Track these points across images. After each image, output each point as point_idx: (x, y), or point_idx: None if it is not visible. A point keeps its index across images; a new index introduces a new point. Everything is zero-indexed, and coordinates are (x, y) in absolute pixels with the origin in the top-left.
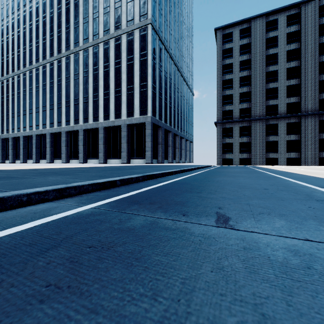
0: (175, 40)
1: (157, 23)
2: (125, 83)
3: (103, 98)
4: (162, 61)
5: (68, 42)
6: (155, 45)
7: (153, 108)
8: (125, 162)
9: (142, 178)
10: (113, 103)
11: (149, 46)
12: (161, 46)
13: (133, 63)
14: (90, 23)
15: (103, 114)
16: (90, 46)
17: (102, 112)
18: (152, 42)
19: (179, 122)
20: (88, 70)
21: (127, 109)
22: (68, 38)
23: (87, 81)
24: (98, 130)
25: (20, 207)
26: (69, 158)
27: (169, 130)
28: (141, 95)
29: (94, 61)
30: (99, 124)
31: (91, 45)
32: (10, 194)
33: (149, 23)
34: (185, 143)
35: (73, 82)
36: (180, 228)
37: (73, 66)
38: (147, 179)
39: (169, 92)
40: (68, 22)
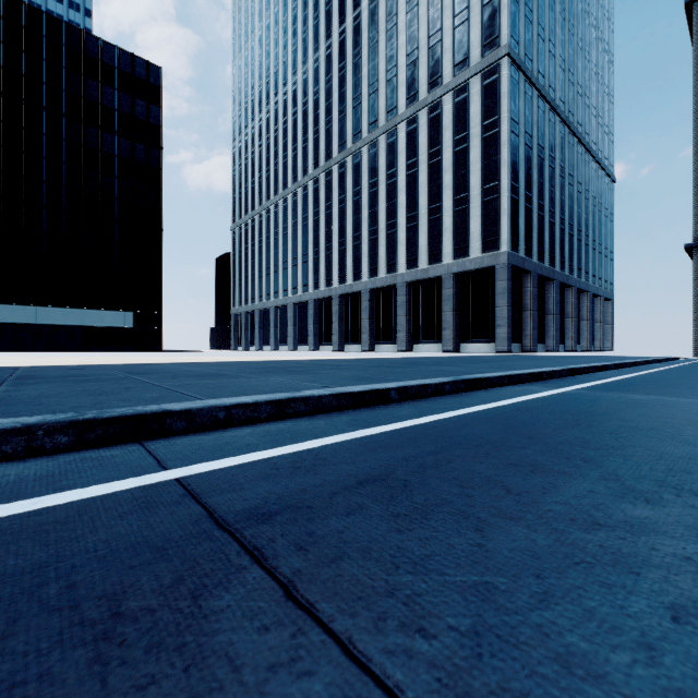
0: (563, 64)
1: (521, 46)
2: (449, 191)
3: (404, 228)
4: (533, 125)
5: (343, 137)
6: (517, 96)
7: (512, 234)
8: (450, 349)
9: (564, 372)
10: (425, 234)
11: (504, 103)
12: (531, 92)
13: (468, 146)
14: (382, 90)
15: (404, 258)
16: (381, 135)
17: (402, 254)
18: (509, 93)
19: (574, 255)
20: (377, 179)
21: (455, 242)
22: (343, 130)
23: (375, 200)
24: (395, 290)
25: (493, 388)
26: (343, 343)
27: (550, 276)
28: (485, 211)
29: (388, 160)
30: (398, 278)
31: (384, 132)
32: (488, 376)
33: (503, 54)
34: (589, 304)
35: (351, 206)
36: (690, 402)
37: (351, 177)
38: (569, 374)
39: (550, 191)
40: (343, 101)
